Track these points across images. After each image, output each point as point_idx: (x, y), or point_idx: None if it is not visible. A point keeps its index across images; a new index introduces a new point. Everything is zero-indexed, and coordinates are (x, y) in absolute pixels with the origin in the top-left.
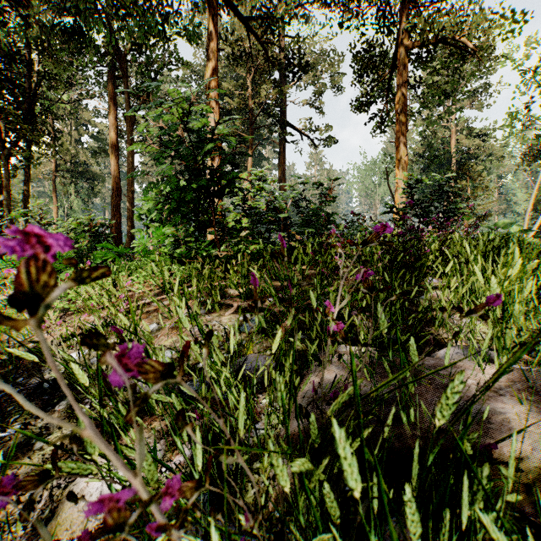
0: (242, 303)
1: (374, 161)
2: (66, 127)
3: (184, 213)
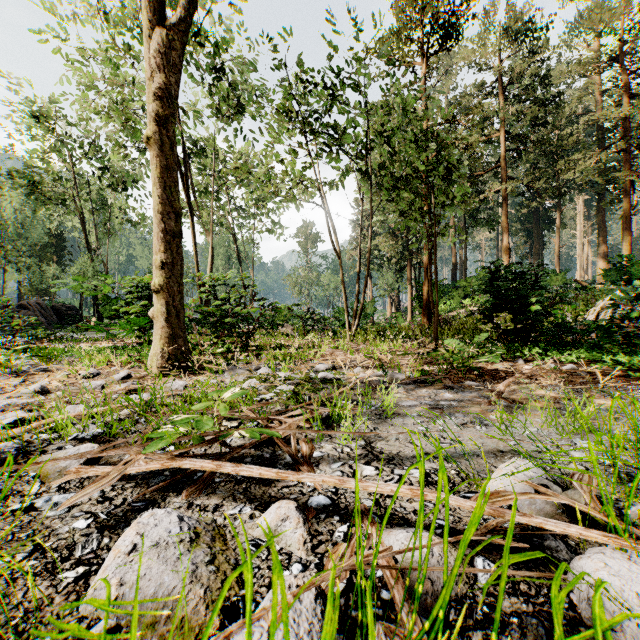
0: None
1: None
2: None
3: None
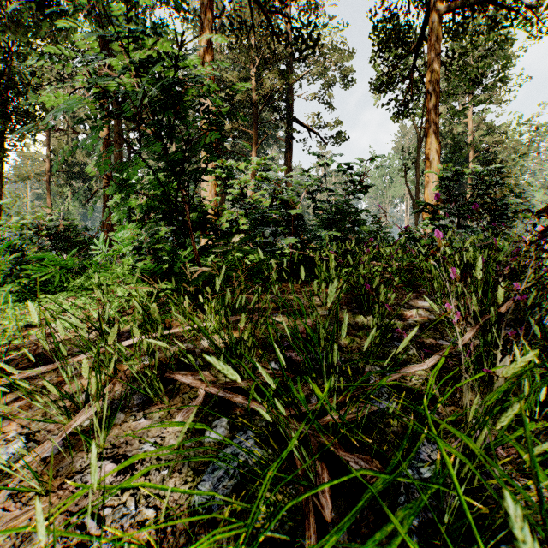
0: (214, 388)
1: (385, 161)
2: (62, 125)
3: (162, 211)
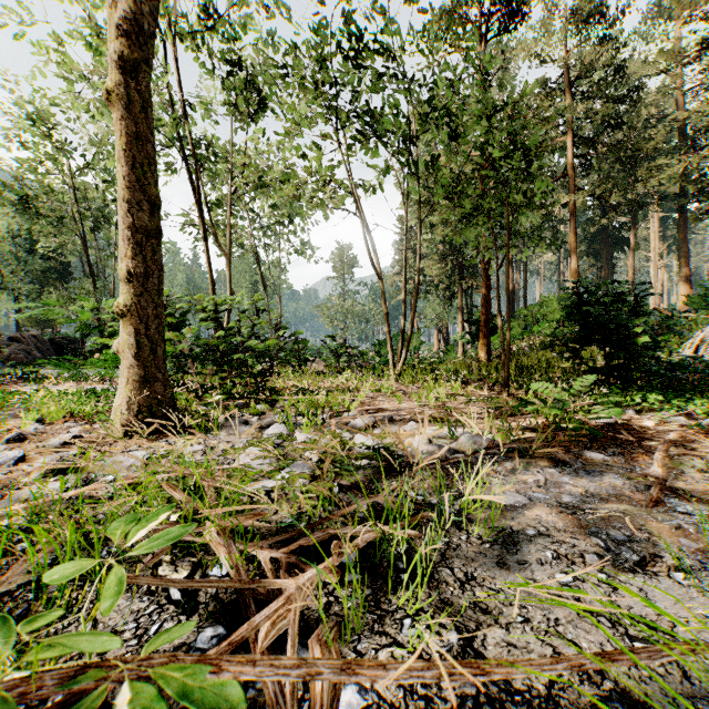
0: None
1: None
2: None
3: None
